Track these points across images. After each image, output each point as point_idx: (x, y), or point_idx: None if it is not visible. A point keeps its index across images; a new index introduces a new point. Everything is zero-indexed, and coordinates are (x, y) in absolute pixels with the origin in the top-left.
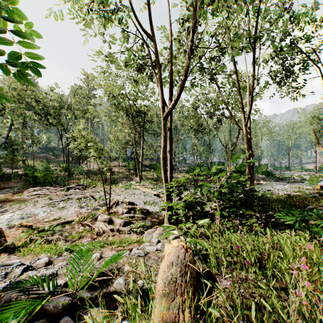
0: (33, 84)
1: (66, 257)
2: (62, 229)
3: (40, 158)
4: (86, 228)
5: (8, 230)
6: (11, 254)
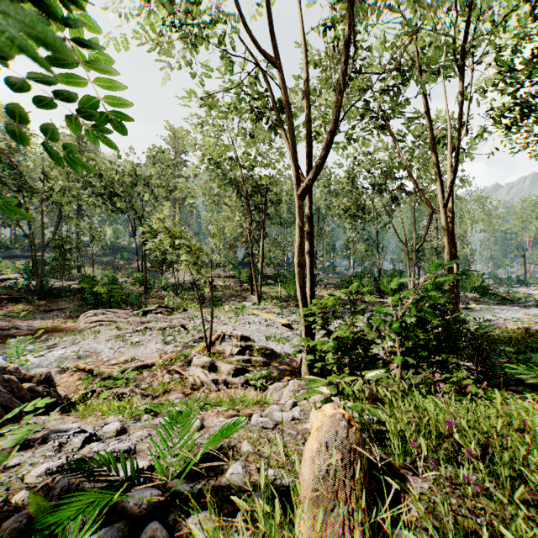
0: (115, 146)
1: (147, 423)
2: (137, 378)
3: (103, 263)
4: (174, 377)
5: (58, 375)
6: (63, 413)
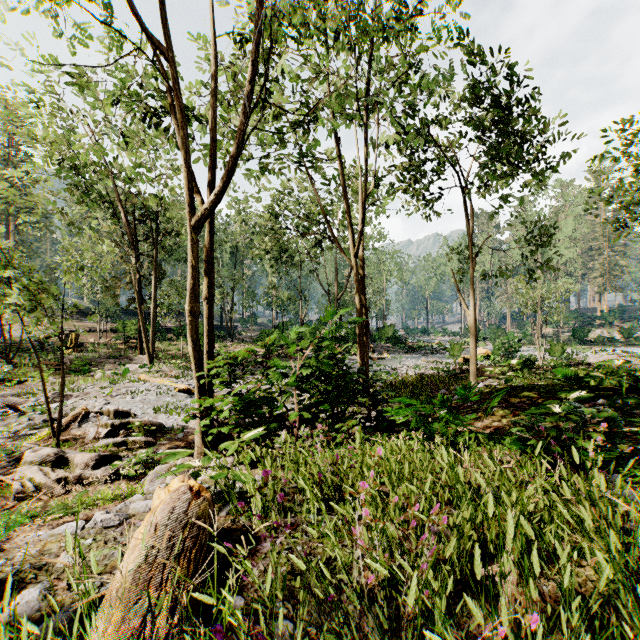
0: None
1: None
2: None
3: None
4: None
5: None
6: None
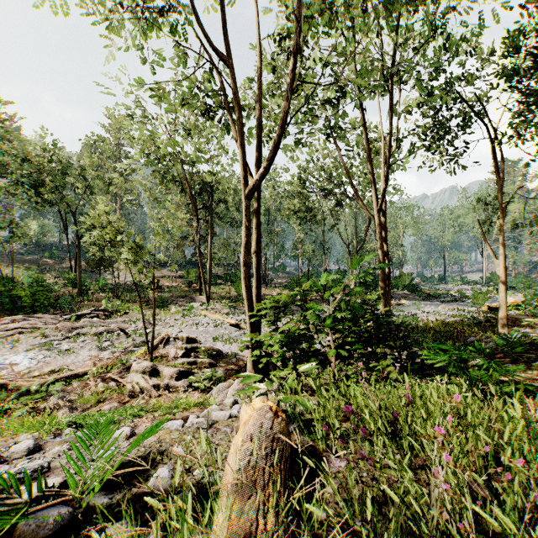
0: None
1: (68, 437)
2: (65, 389)
3: (26, 263)
4: (110, 386)
5: None
6: None
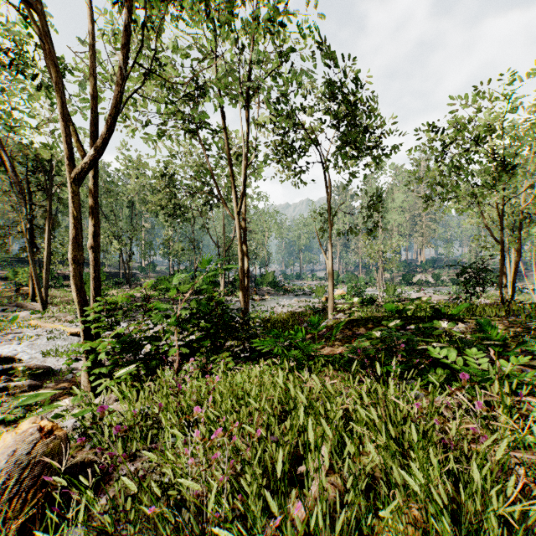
0: None
1: None
2: None
3: None
4: None
5: None
6: None
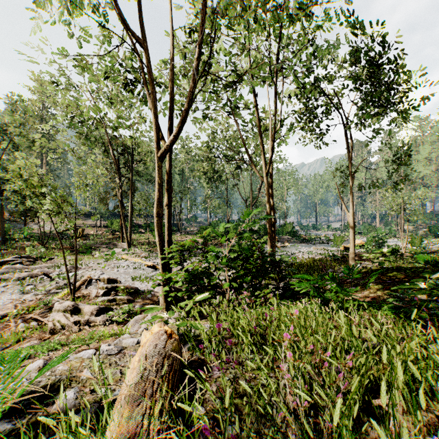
0: None
1: None
2: None
3: None
4: (31, 325)
5: None
6: None
